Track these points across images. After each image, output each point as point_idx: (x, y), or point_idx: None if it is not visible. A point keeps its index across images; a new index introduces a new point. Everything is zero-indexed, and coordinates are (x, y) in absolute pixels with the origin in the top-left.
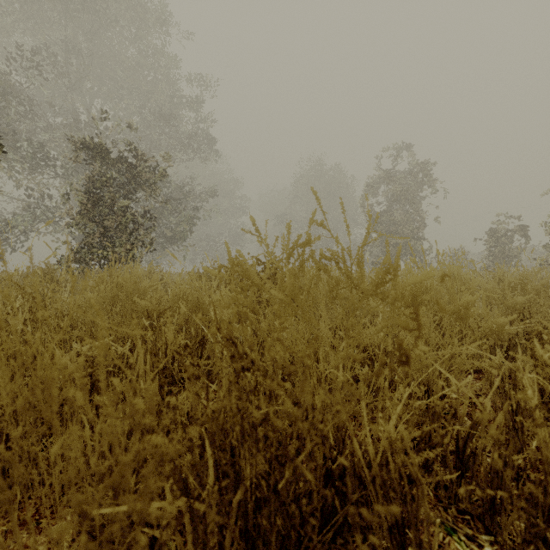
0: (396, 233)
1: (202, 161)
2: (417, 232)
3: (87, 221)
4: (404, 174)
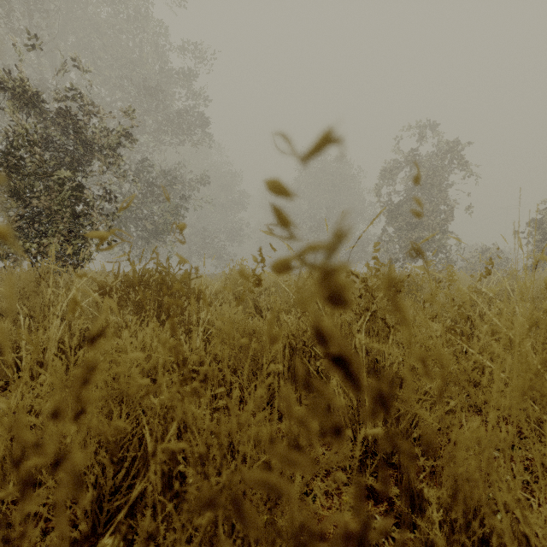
0: (419, 225)
1: (193, 144)
2: (442, 224)
3: (7, 198)
4: (427, 157)
